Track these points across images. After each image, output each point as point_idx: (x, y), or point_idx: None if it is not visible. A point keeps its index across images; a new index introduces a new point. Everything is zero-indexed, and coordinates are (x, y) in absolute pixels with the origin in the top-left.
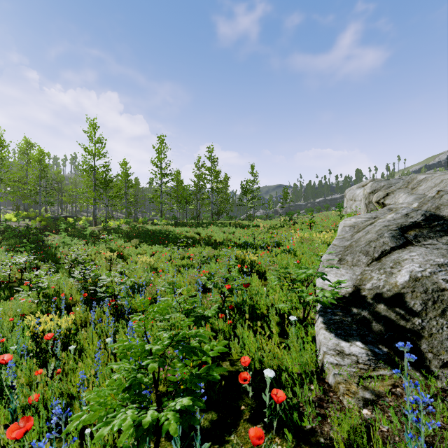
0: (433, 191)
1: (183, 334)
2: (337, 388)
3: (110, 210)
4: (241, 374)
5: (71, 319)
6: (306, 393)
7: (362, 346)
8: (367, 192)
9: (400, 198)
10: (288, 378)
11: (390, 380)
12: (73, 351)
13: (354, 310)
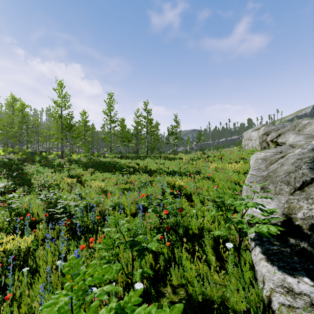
0: None
1: None
2: None
3: (74, 147)
4: None
5: (29, 239)
6: None
7: (312, 284)
8: (261, 134)
9: (290, 137)
10: None
11: None
12: (26, 273)
13: (291, 240)
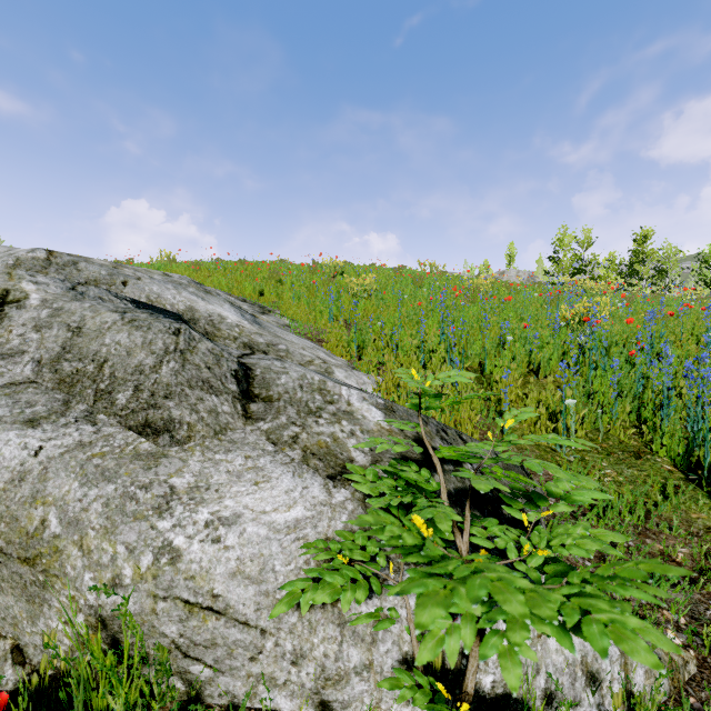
0: None
1: None
2: (677, 672)
3: None
4: None
5: None
6: None
7: None
8: None
9: None
10: None
11: None
12: None
13: None
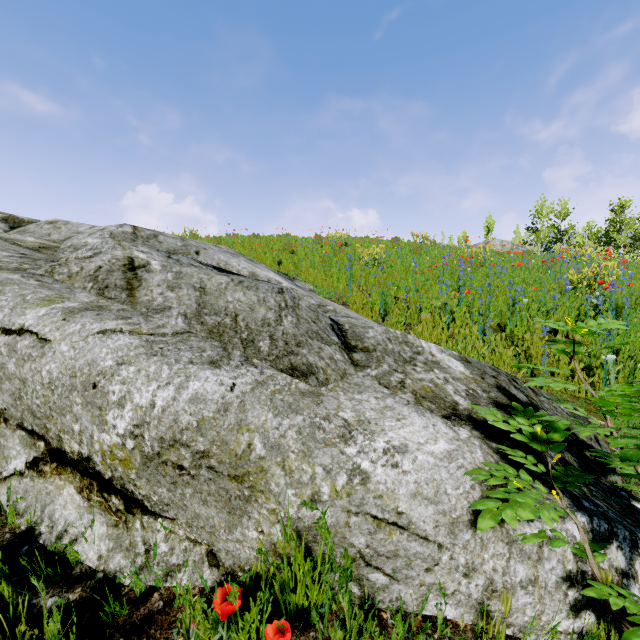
0: None
1: None
2: None
3: None
4: None
5: None
6: None
7: None
8: None
9: None
10: None
11: None
12: None
13: (550, 460)
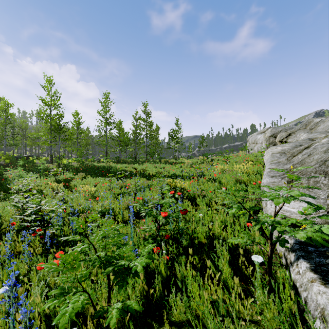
0: None
1: None
2: None
3: (67, 152)
4: None
5: None
6: None
7: None
8: (267, 136)
9: (301, 137)
10: None
11: None
12: None
13: None
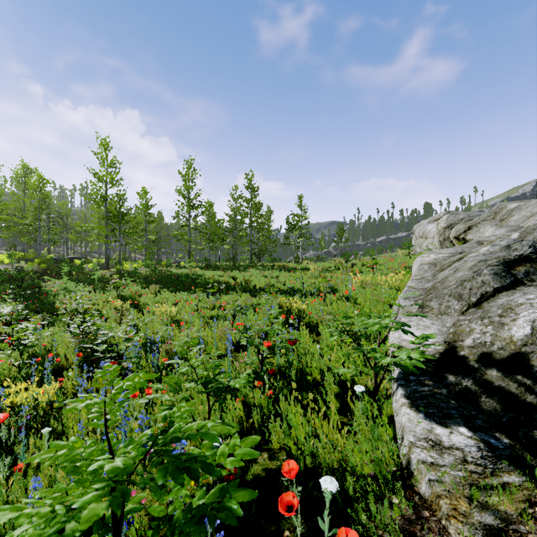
0: (531, 221)
1: (174, 433)
2: (437, 505)
3: (128, 251)
4: (282, 497)
5: (52, 389)
6: (387, 513)
7: (470, 435)
8: (441, 227)
9: (486, 232)
10: (357, 486)
11: (521, 493)
12: (47, 436)
13: (450, 378)
